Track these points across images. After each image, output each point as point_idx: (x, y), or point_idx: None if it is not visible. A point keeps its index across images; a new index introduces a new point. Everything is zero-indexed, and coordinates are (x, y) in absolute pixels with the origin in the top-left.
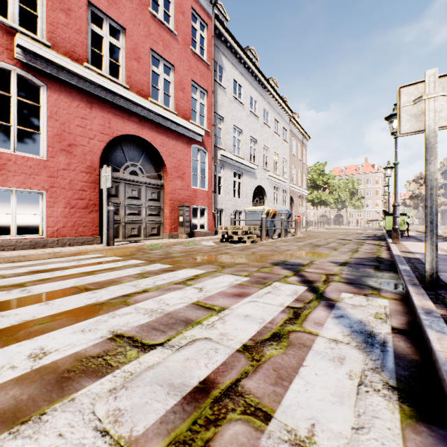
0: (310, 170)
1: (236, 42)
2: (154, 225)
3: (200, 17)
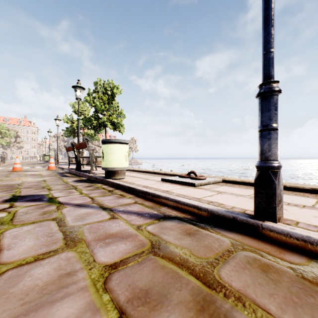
0: None
1: None
2: None
3: None
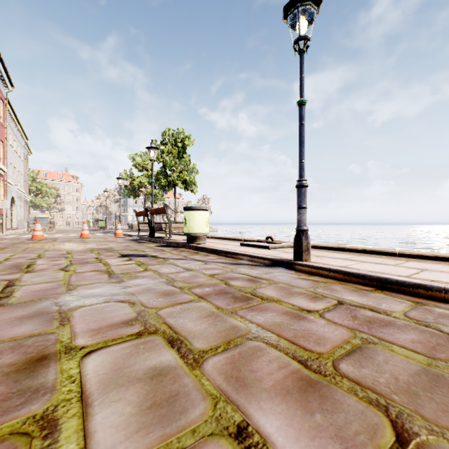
0: None
1: (10, 104)
2: None
3: (2, 99)
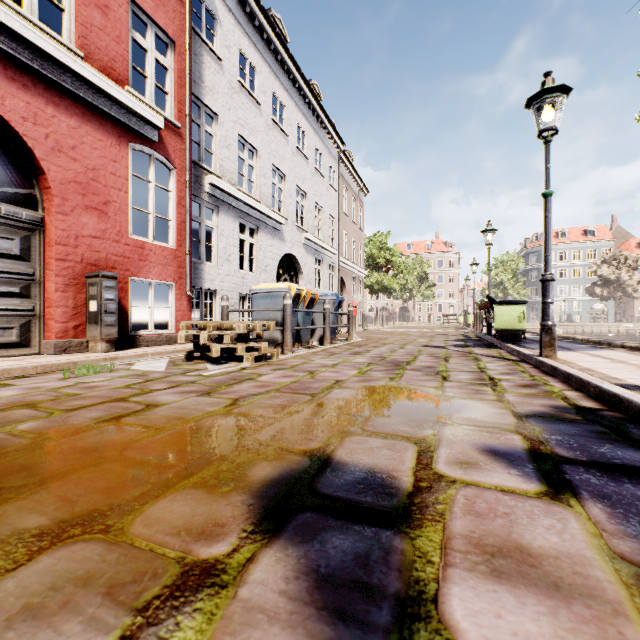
0: (368, 243)
1: None
2: (6, 320)
3: None
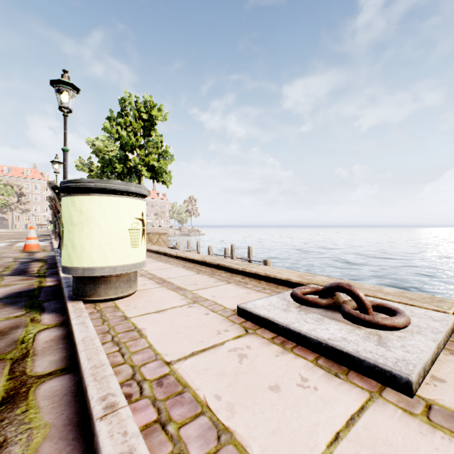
0: None
1: None
2: None
3: None
